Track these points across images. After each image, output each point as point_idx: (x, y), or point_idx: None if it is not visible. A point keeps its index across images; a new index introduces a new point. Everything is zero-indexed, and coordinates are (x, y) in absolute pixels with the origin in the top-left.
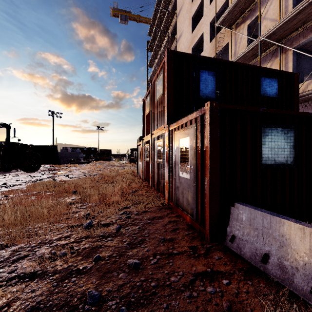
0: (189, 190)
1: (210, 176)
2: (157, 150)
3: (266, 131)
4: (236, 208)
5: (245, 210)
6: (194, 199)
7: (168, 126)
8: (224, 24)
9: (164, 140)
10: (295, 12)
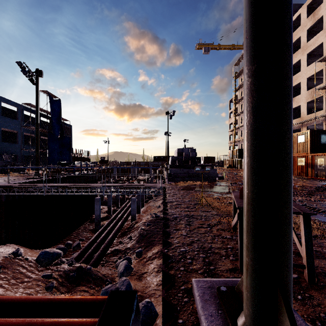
0: (323, 171)
1: None
2: (299, 161)
3: None
4: None
5: None
6: None
7: (310, 154)
8: (321, 88)
9: (306, 158)
10: None
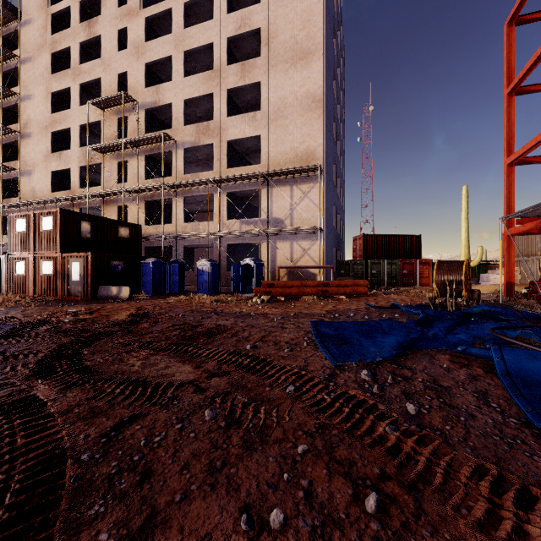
0: (80, 286)
1: (91, 277)
2: (45, 266)
3: (113, 262)
4: (101, 287)
5: (104, 287)
6: (83, 288)
7: (62, 254)
8: (97, 150)
9: (56, 261)
10: (141, 188)
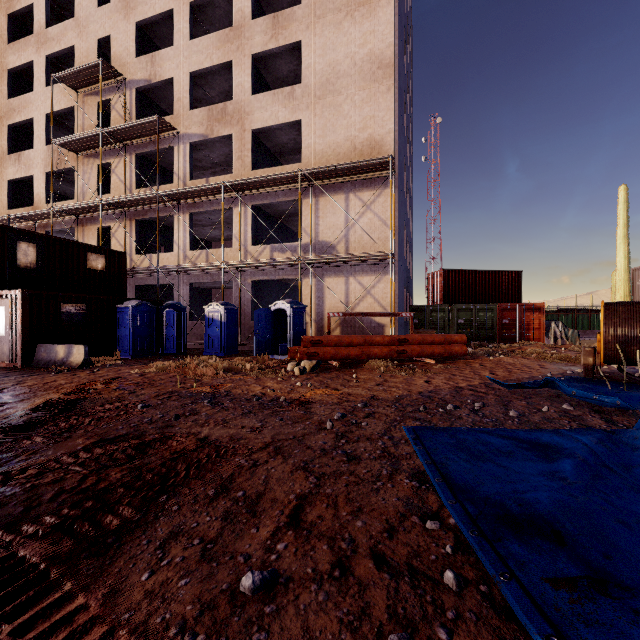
0: (5, 344)
1: (22, 331)
2: None
3: (65, 306)
4: (39, 347)
5: (44, 346)
6: (10, 348)
7: None
8: (67, 146)
9: None
10: (126, 199)
